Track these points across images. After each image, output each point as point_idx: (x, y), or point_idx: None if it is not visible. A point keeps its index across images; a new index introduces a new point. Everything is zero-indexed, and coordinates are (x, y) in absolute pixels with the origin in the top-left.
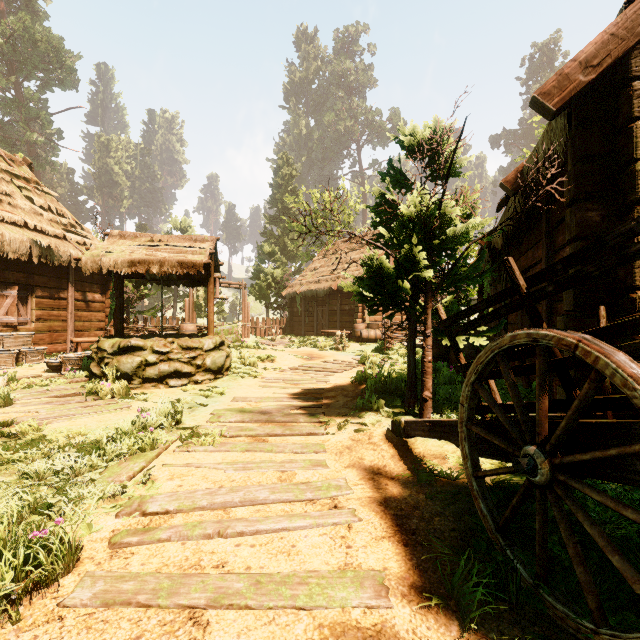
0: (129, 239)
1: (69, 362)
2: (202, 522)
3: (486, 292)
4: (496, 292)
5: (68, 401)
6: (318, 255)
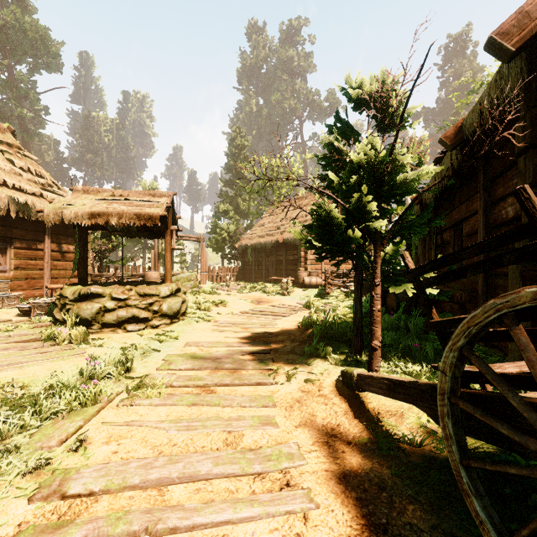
0: (92, 194)
1: (38, 307)
2: (128, 512)
3: (414, 244)
4: (424, 244)
5: (25, 347)
6: (266, 213)
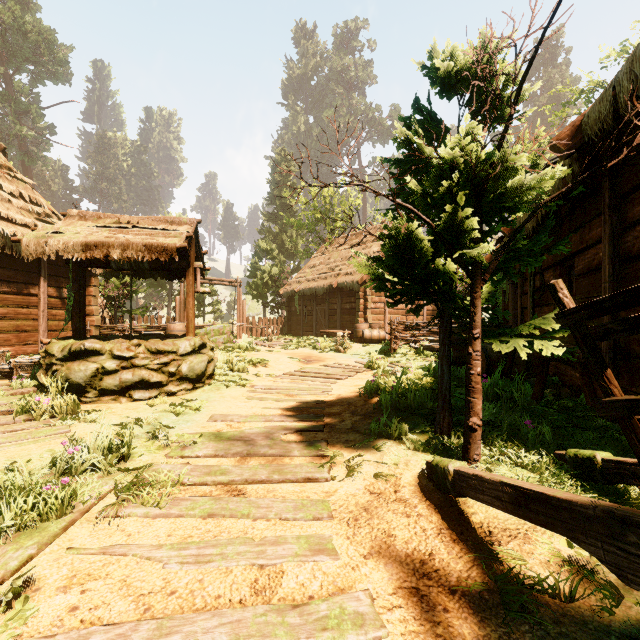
0: (91, 220)
1: (21, 368)
2: None
3: (501, 288)
4: (515, 288)
5: None
6: (317, 252)
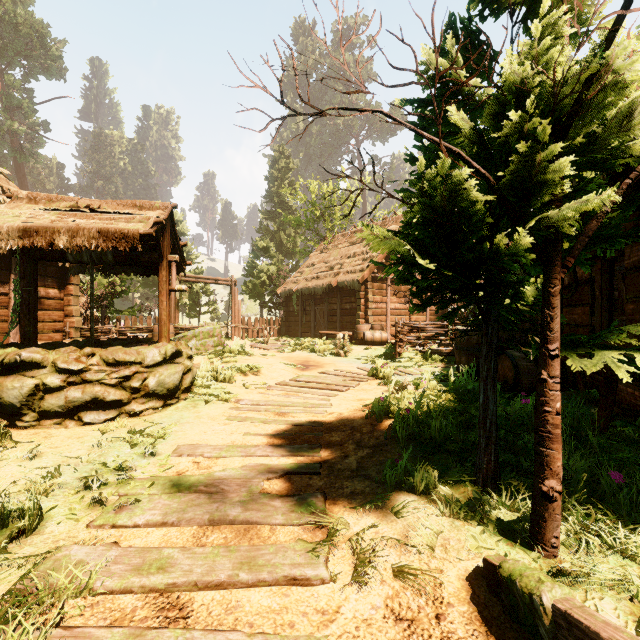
0: (42, 204)
1: None
2: None
3: None
4: None
5: None
6: (316, 250)
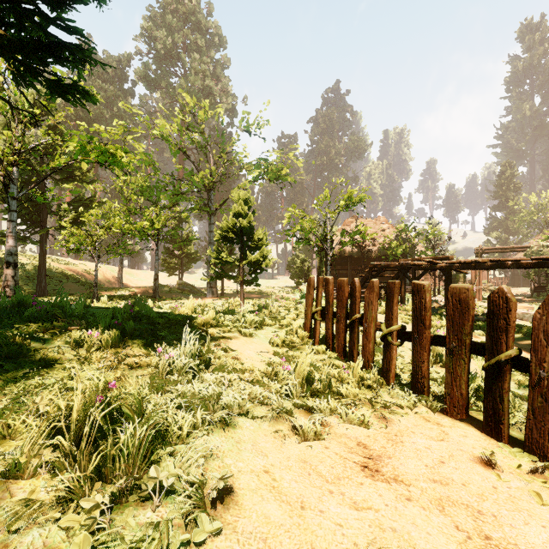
0: None
1: None
2: None
3: None
4: None
5: None
6: (534, 238)
